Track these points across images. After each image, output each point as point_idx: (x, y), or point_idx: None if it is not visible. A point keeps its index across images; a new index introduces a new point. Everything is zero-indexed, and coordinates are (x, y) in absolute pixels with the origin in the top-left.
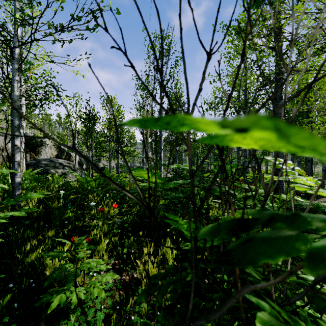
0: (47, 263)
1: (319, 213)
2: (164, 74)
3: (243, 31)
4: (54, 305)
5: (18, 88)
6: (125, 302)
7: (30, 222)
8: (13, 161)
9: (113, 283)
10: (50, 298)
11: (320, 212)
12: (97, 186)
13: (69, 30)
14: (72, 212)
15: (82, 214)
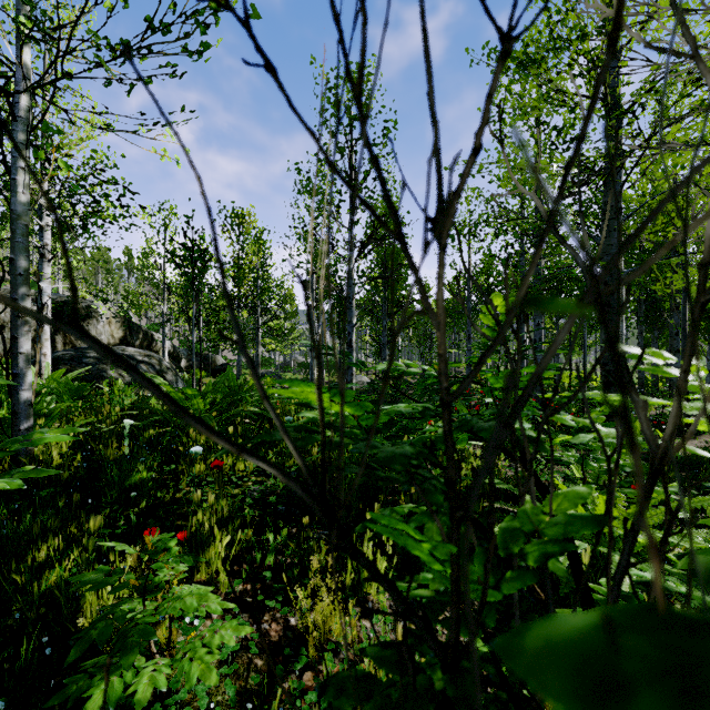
0: (85, 594)
1: (703, 468)
2: (373, 80)
3: (535, 62)
4: (94, 706)
5: (26, 187)
6: (267, 690)
7: (53, 492)
8: (15, 352)
9: (240, 642)
10: (86, 685)
11: (708, 465)
12: (209, 408)
13: (143, 56)
14: (150, 470)
15: (174, 472)
